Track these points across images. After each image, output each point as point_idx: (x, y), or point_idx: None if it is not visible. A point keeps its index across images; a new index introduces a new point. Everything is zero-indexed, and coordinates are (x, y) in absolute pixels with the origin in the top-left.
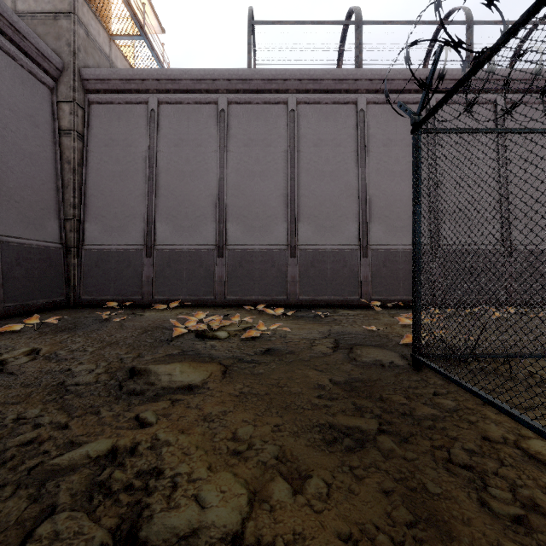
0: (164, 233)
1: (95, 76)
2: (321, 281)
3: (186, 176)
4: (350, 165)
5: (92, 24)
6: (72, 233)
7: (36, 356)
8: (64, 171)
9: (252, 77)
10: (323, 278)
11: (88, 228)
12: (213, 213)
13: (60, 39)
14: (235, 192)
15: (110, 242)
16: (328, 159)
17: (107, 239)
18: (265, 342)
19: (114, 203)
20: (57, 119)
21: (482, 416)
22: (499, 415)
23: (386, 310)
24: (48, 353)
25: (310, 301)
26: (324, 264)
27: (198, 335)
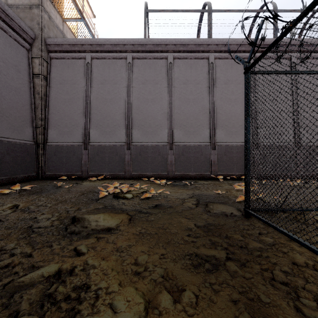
0: (94, 135)
1: (54, 42)
2: (187, 163)
3: (108, 101)
4: (204, 95)
5: (52, 12)
6: (40, 135)
7: (16, 209)
8: (35, 98)
9: (147, 43)
10: (189, 162)
11: (50, 132)
12: (124, 123)
13: (33, 20)
14: (136, 111)
15: (63, 141)
16: (192, 92)
17: (61, 139)
18: (155, 200)
19: (65, 117)
20: (31, 68)
21: (290, 248)
22: (301, 247)
23: (226, 181)
24: (23, 207)
25: (181, 175)
26: (189, 153)
27: (114, 196)
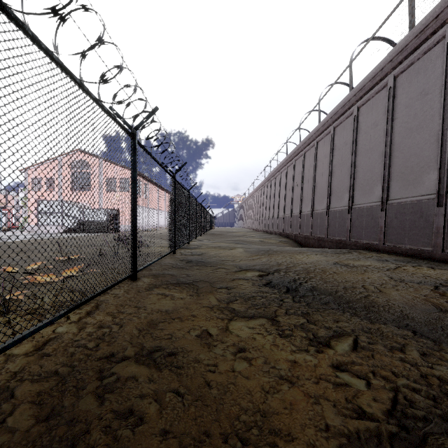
0: None
1: None
2: None
3: None
4: None
5: None
6: None
7: None
8: None
9: None
10: None
11: None
12: None
13: None
14: None
15: None
16: None
17: None
18: None
19: None
20: None
21: None
22: None
23: None
24: None
25: None
26: None
27: None
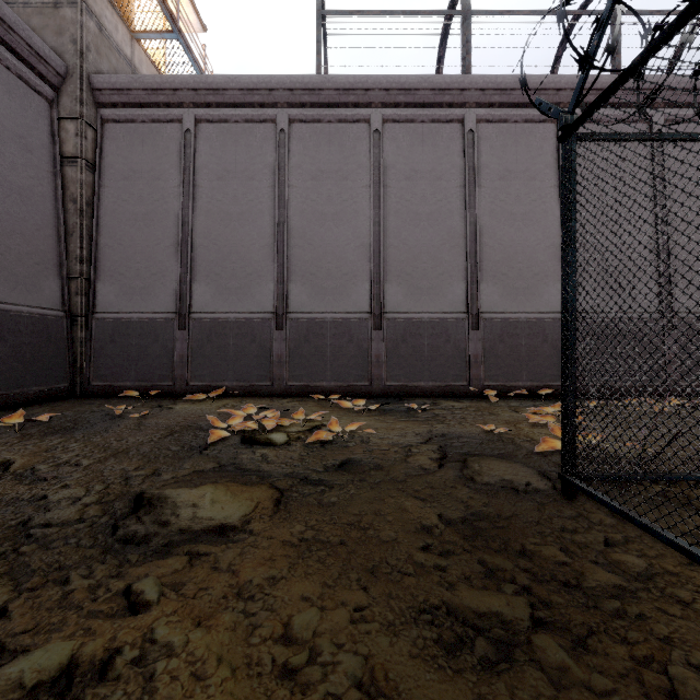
0: (203, 296)
1: (111, 84)
2: (415, 361)
3: (233, 219)
4: (454, 205)
5: (107, 15)
6: (78, 296)
7: (3, 473)
8: (68, 212)
9: (323, 85)
10: (419, 358)
11: (100, 290)
12: (270, 270)
13: (63, 34)
14: (299, 241)
15: (130, 309)
16: (425, 197)
17: (126, 304)
18: (340, 450)
19: (136, 256)
20: (58, 143)
21: (698, 590)
22: None
23: (505, 402)
24: (21, 469)
25: (400, 389)
26: (420, 338)
27: (244, 439)
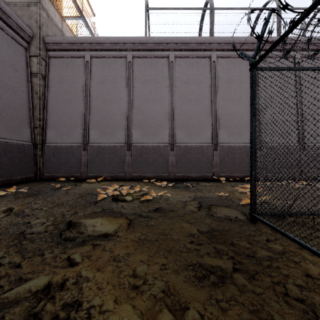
0: (94, 136)
1: (53, 41)
2: (189, 165)
3: (107, 101)
4: (206, 95)
5: (51, 10)
6: (38, 136)
7: (10, 213)
8: (33, 98)
9: (148, 41)
10: (190, 163)
11: (48, 133)
12: (124, 124)
13: (31, 18)
14: (137, 111)
15: (61, 141)
16: (193, 91)
17: (59, 139)
18: (155, 203)
19: (64, 118)
20: (29, 67)
21: (302, 258)
22: (313, 256)
23: (229, 183)
24: (17, 211)
25: (182, 177)
26: (191, 154)
27: (113, 199)
